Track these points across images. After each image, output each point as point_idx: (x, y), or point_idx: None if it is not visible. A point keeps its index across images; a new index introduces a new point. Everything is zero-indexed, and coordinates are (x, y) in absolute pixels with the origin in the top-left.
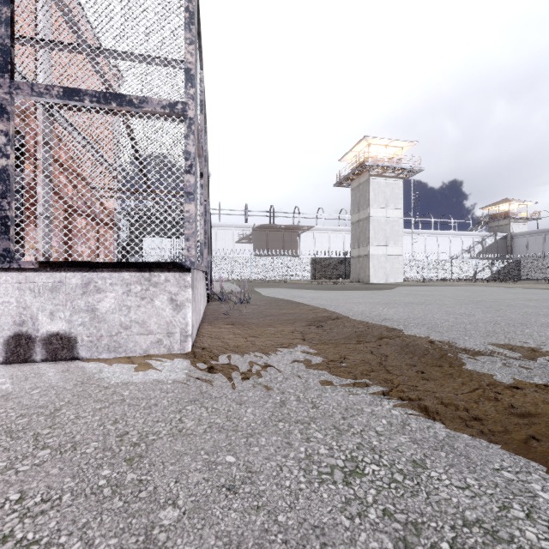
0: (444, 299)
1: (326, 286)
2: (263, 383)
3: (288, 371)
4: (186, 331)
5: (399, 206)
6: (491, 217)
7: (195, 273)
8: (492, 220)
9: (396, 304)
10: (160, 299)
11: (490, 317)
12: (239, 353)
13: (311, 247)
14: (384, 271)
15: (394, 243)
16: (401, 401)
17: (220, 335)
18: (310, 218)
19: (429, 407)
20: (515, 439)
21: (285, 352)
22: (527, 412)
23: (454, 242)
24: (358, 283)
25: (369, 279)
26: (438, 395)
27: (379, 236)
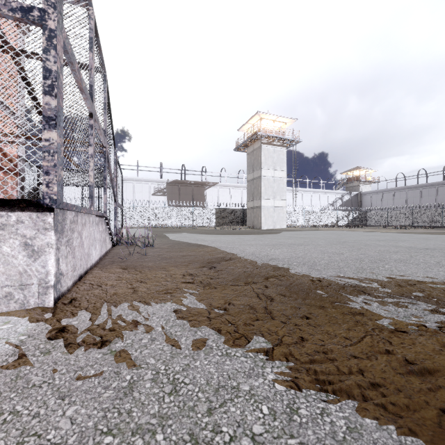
0: (318, 241)
1: (226, 231)
2: (119, 351)
3: (160, 326)
4: (46, 282)
5: (283, 168)
6: (347, 180)
7: (69, 214)
8: (348, 182)
9: (281, 246)
10: (10, 244)
11: (355, 255)
12: (112, 305)
13: (216, 200)
14: (273, 219)
15: (280, 197)
16: (286, 363)
17: (104, 282)
18: (215, 176)
19: (319, 373)
20: (426, 419)
21: (167, 299)
22: (425, 369)
23: (322, 198)
24: (253, 229)
25: (261, 225)
26: (327, 351)
27: (269, 191)
